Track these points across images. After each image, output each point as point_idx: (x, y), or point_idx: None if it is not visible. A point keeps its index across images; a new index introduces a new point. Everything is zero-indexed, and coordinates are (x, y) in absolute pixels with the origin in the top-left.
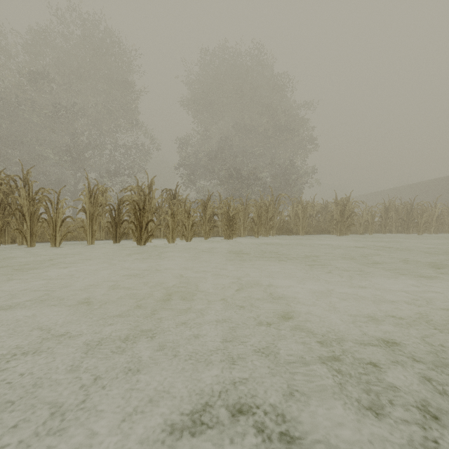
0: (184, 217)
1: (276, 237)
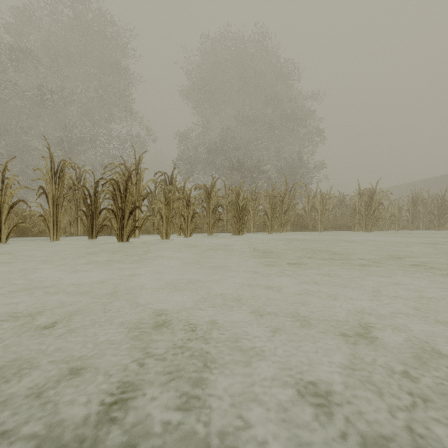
0: (183, 205)
1: (291, 233)
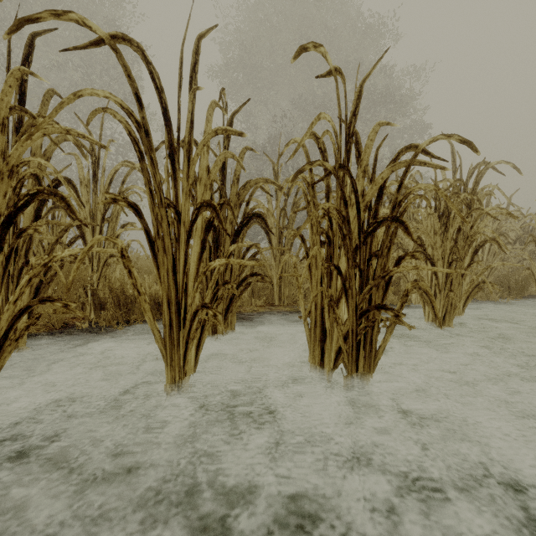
0: None
1: (467, 309)
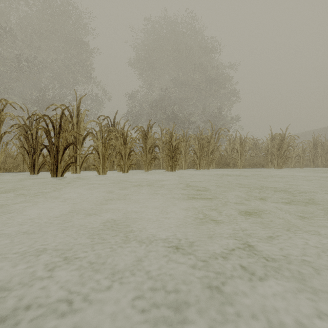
0: (121, 144)
1: (216, 170)
